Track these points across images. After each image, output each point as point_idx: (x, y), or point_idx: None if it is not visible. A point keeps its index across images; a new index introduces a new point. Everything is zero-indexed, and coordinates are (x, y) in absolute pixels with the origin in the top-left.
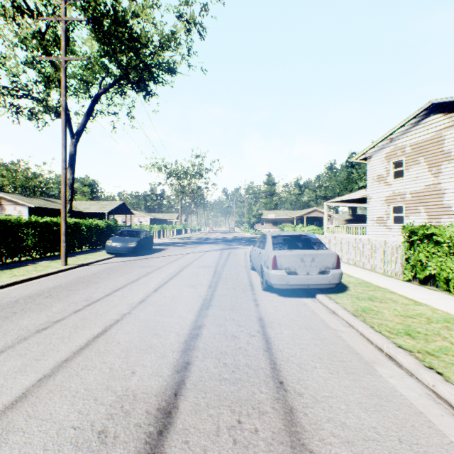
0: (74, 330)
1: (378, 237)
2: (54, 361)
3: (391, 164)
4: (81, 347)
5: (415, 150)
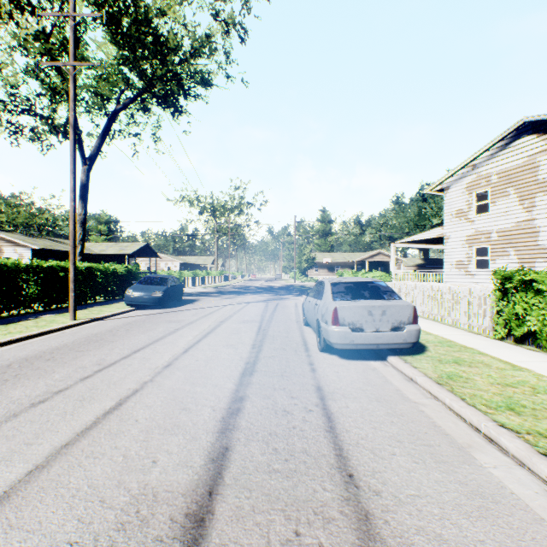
0: (79, 403)
1: (457, 285)
2: (50, 446)
3: (474, 196)
4: (87, 427)
5: (503, 178)
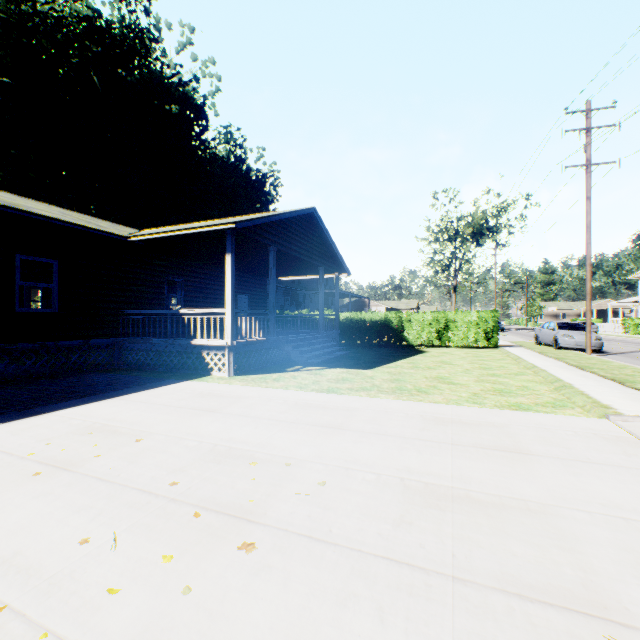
0: None
1: None
2: None
3: None
4: None
5: None
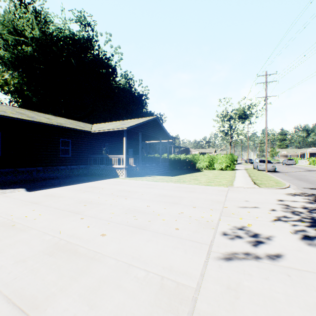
0: None
1: None
2: None
3: None
4: None
5: None
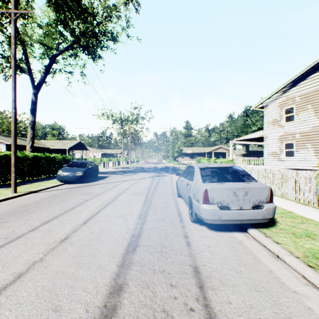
0: None
1: (273, 167)
2: None
3: (284, 110)
4: None
5: (303, 99)
